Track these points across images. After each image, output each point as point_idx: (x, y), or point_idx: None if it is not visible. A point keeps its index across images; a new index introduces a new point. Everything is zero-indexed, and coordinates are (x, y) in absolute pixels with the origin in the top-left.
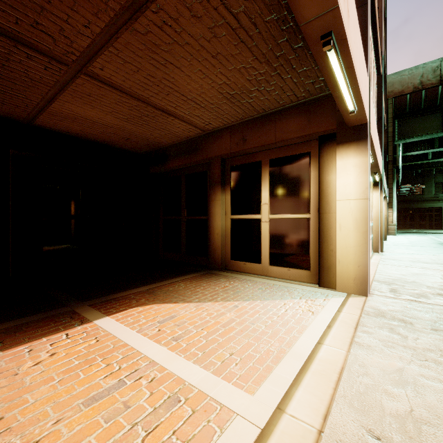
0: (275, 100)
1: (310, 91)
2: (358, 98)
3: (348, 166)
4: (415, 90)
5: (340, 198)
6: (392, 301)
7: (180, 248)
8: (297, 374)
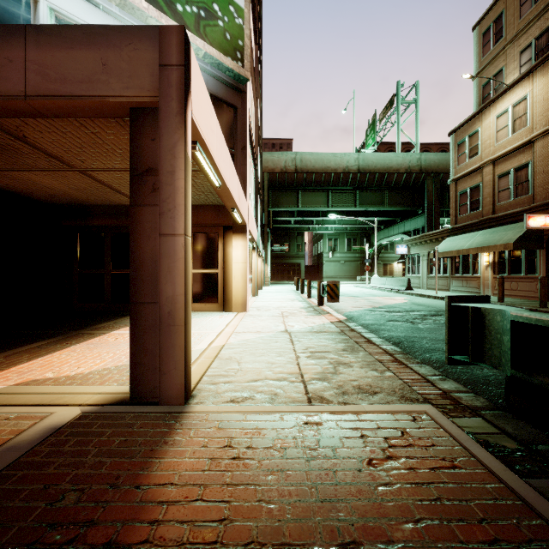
0: (200, 202)
1: (220, 203)
2: (243, 219)
3: (238, 245)
4: (282, 171)
5: (234, 262)
6: (257, 312)
7: (104, 298)
8: (225, 327)
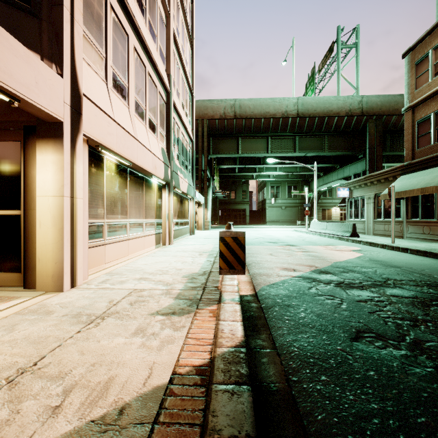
0: None
1: None
2: (6, 89)
3: (47, 162)
4: (221, 117)
5: (40, 194)
6: (81, 292)
7: None
8: None
